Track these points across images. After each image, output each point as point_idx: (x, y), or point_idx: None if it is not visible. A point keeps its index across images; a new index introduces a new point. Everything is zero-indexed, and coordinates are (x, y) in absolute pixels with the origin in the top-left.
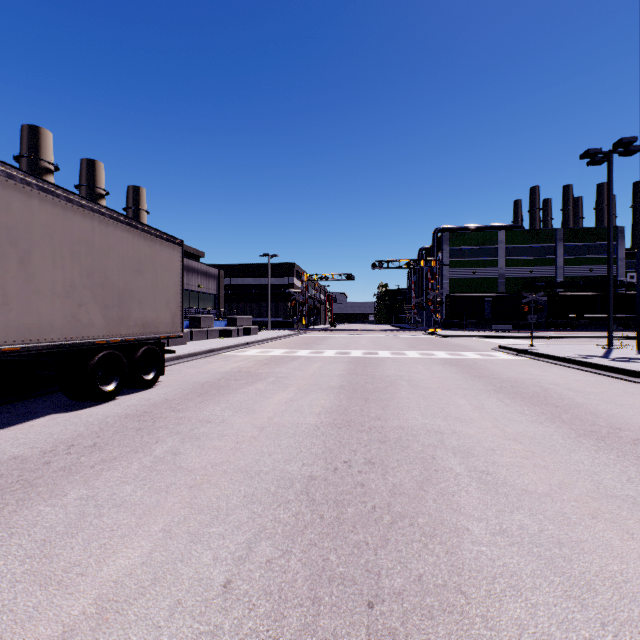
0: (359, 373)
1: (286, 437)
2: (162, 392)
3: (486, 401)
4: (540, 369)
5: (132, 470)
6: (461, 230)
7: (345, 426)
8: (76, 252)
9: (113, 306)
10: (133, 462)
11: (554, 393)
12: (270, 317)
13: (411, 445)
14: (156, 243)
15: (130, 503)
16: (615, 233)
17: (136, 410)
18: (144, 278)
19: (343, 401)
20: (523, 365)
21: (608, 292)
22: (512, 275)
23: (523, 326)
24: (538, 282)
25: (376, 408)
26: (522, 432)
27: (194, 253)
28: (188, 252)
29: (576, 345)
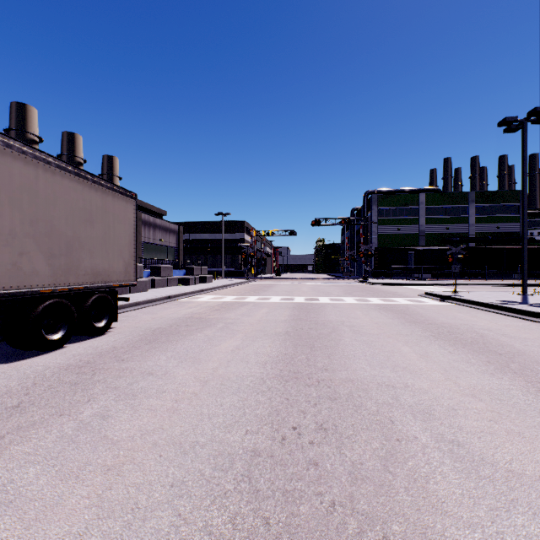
0: (303, 319)
1: (229, 393)
2: (112, 339)
3: (429, 348)
4: (468, 314)
5: (46, 442)
6: (388, 193)
7: (292, 379)
8: (17, 199)
9: (60, 255)
10: (52, 430)
11: (491, 339)
12: (224, 267)
13: (364, 403)
14: (108, 195)
15: (24, 499)
16: (519, 196)
17: (79, 360)
18: (95, 228)
19: (289, 349)
20: (452, 310)
21: (523, 245)
22: (431, 231)
23: (441, 275)
24: (453, 237)
25: (322, 357)
26: (477, 386)
27: (157, 212)
28: (152, 211)
29: (493, 292)
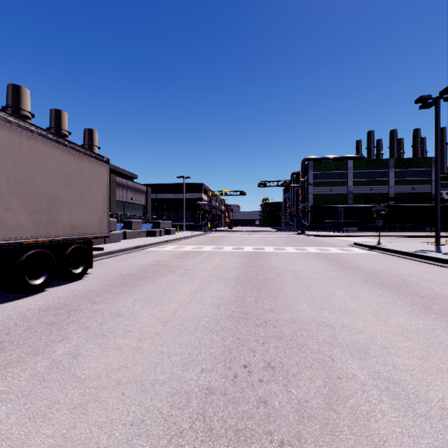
0: (251, 265)
1: (187, 333)
2: (88, 283)
3: (360, 291)
4: (391, 261)
5: (20, 380)
6: (321, 160)
7: (242, 319)
8: (2, 162)
9: (42, 211)
10: (26, 368)
11: (413, 283)
12: (185, 222)
13: (307, 342)
14: (84, 159)
15: None
16: (430, 162)
17: (58, 302)
18: (73, 188)
19: (240, 292)
20: (377, 258)
21: (436, 203)
22: (358, 192)
23: (366, 228)
24: (376, 197)
25: (268, 299)
26: (405, 325)
27: (129, 175)
28: (125, 174)
29: (410, 242)
